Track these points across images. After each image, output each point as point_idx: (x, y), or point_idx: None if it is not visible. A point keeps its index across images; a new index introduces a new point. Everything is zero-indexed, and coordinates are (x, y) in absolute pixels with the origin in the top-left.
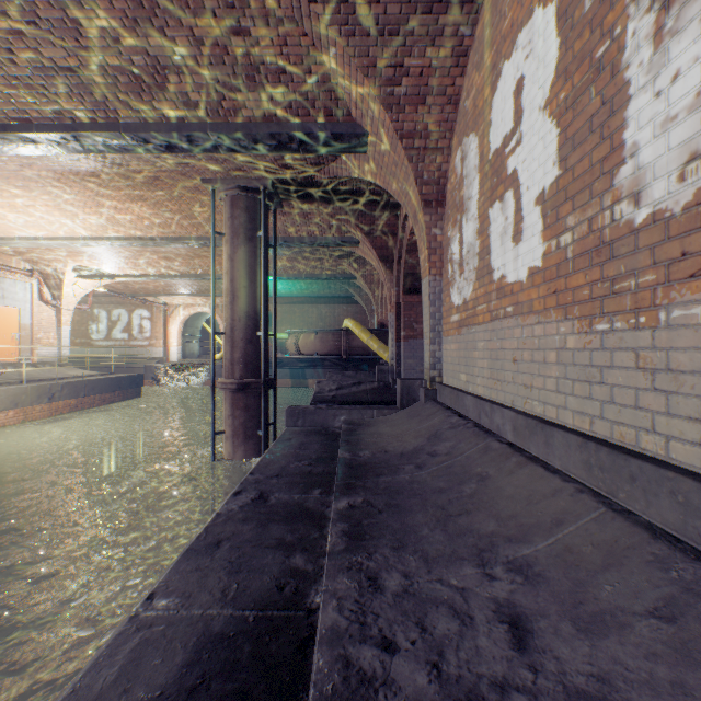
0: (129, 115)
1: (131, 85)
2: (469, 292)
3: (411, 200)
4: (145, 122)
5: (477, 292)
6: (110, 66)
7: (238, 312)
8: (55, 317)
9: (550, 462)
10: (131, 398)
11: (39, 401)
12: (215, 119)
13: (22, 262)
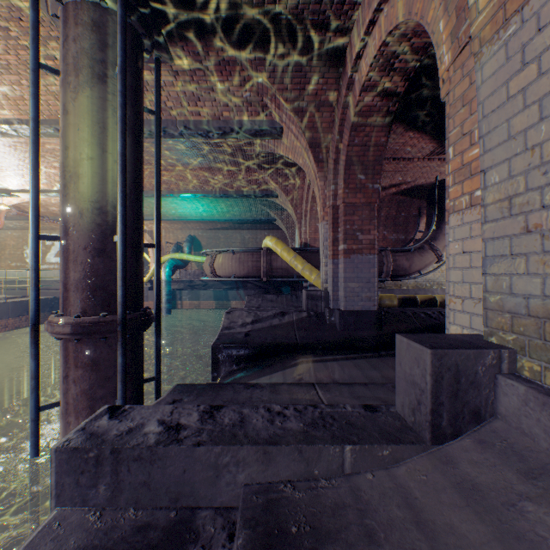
0: None
1: None
2: None
3: None
4: None
5: None
6: None
7: (78, 202)
8: None
9: None
10: (44, 322)
11: None
12: None
13: None
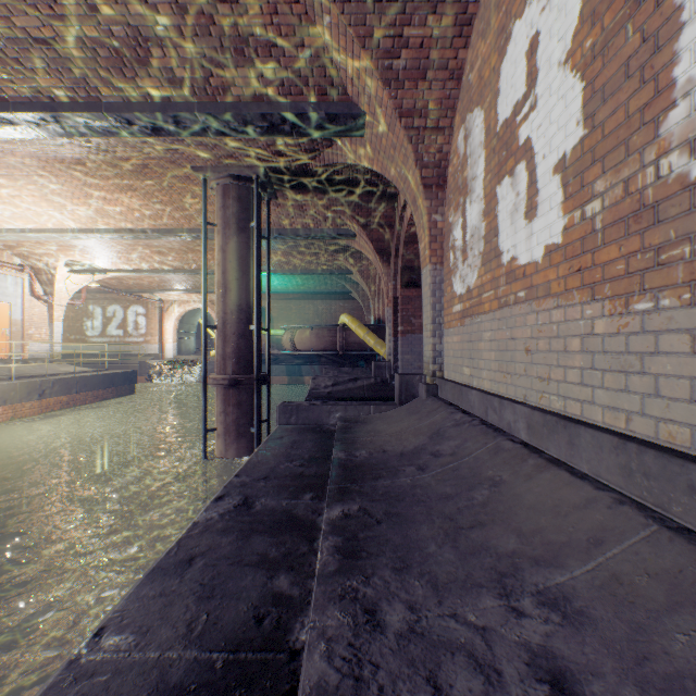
0: (111, 94)
1: (112, 60)
2: (473, 280)
3: (410, 186)
4: (128, 101)
5: (482, 279)
6: (88, 37)
7: (230, 305)
8: (47, 312)
9: (575, 466)
10: (125, 394)
11: (29, 398)
12: (202, 99)
13: (13, 256)
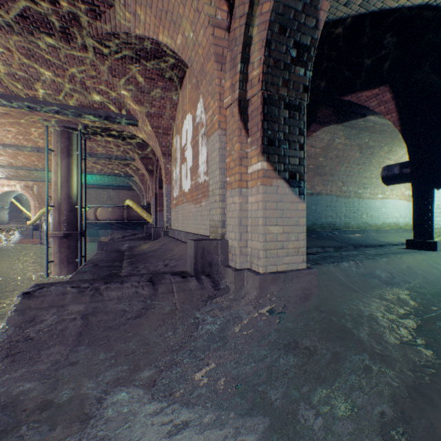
0: (6, 91)
1: (12, 81)
2: (178, 193)
3: (158, 151)
4: (15, 95)
5: (179, 193)
6: (1, 72)
7: (63, 195)
8: None
9: None
10: None
11: None
12: (59, 102)
13: None
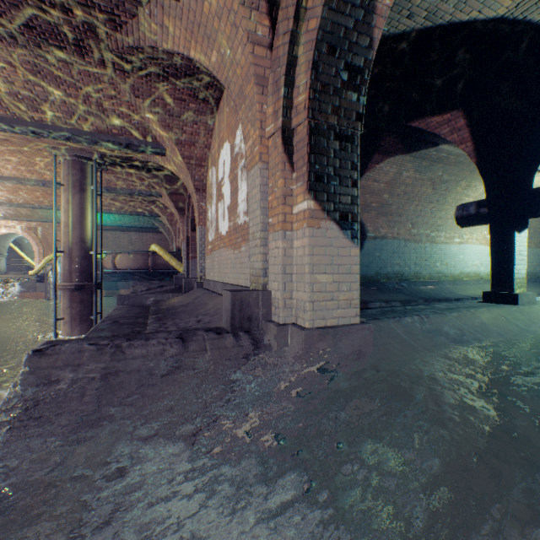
0: (7, 113)
1: (14, 101)
2: (214, 236)
3: (190, 186)
4: (18, 118)
5: (215, 237)
6: (1, 90)
7: (75, 238)
8: None
9: None
10: None
11: None
12: (71, 126)
13: None
